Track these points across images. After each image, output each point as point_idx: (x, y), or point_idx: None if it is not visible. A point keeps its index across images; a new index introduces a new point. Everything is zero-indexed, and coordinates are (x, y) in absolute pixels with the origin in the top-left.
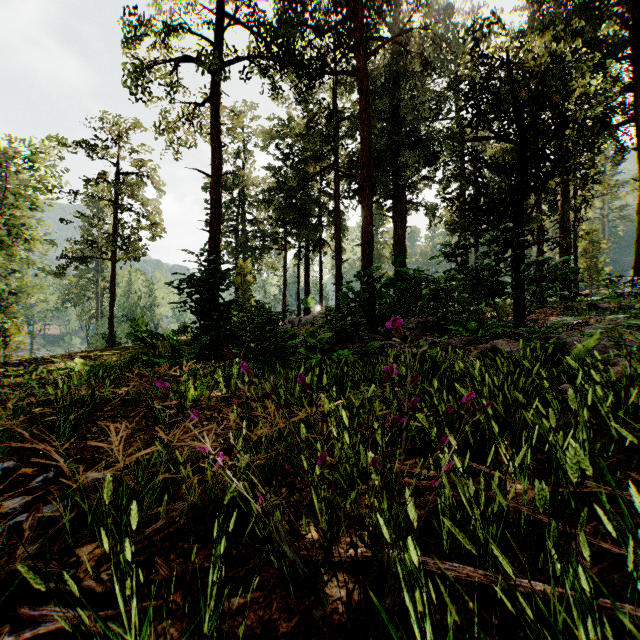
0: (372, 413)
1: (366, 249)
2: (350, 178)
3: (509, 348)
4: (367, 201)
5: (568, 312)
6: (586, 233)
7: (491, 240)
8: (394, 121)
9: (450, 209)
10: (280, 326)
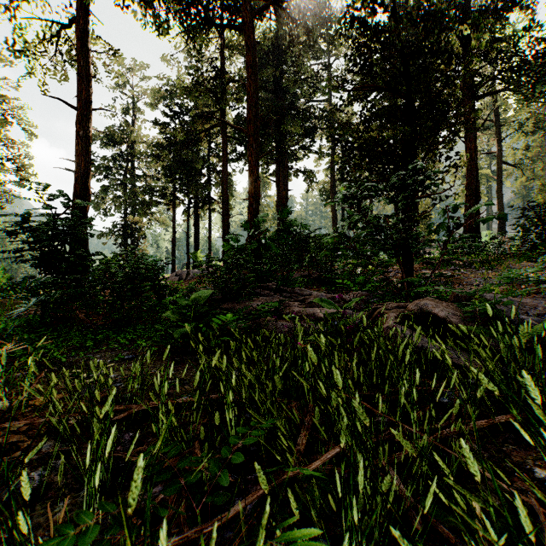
0: (275, 462)
1: (253, 203)
2: (237, 139)
3: (444, 311)
4: (254, 156)
5: (430, 266)
6: (462, 191)
7: (390, 187)
8: (277, 93)
9: (342, 156)
10: (167, 279)
